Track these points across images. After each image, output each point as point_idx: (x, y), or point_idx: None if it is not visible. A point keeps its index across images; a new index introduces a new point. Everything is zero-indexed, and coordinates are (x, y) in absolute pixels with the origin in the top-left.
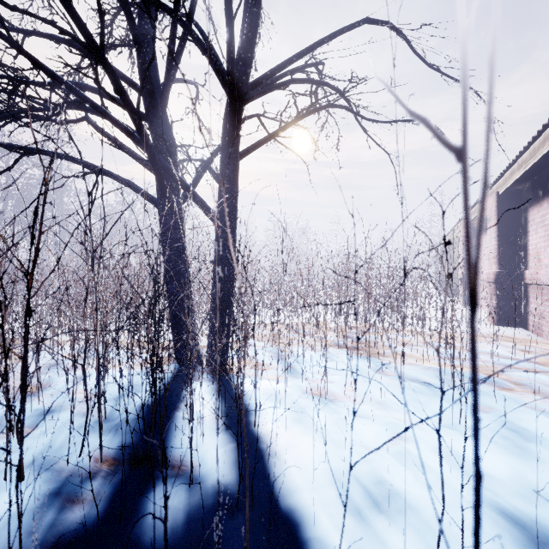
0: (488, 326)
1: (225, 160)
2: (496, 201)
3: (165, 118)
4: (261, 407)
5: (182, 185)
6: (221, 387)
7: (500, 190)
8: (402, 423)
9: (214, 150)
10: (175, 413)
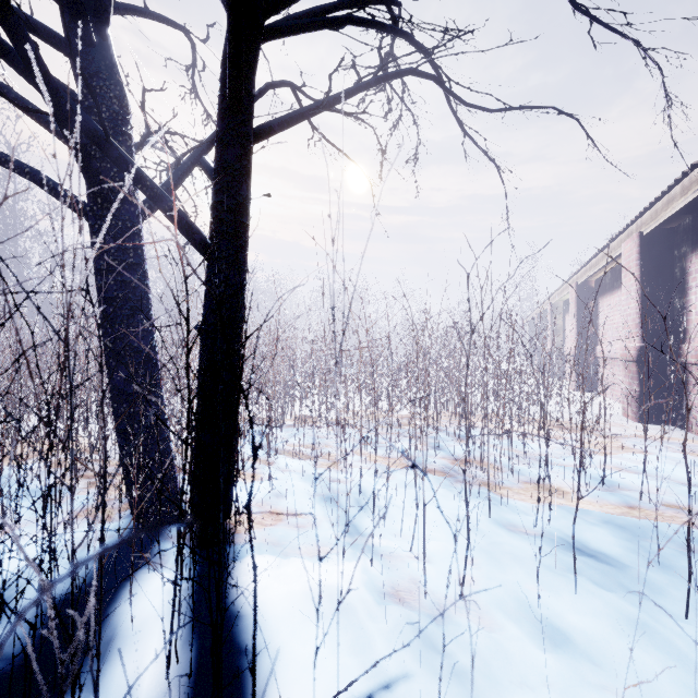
0: (628, 424)
1: (224, 137)
2: (638, 245)
3: (105, 49)
4: (280, 673)
5: (130, 173)
6: (202, 591)
7: (645, 228)
8: None
9: (213, 132)
10: None
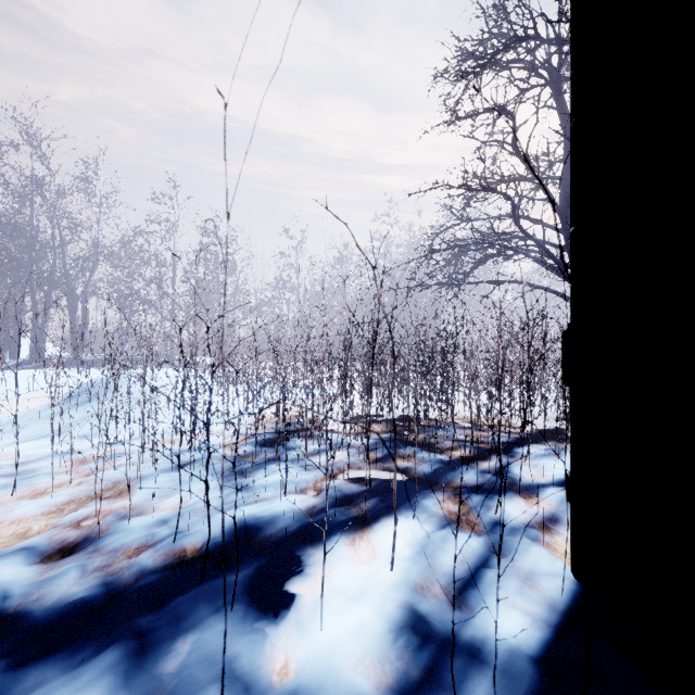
0: None
1: None
2: None
3: None
4: None
5: None
6: None
7: None
8: None
9: None
10: None
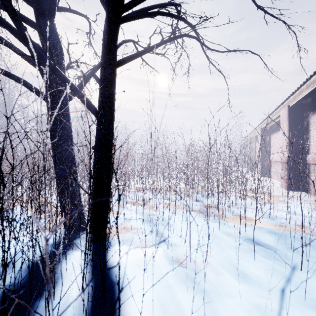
0: (283, 191)
1: (104, 65)
2: (287, 111)
3: (53, 27)
4: (129, 290)
5: (64, 81)
6: (95, 259)
7: (290, 103)
8: (269, 305)
9: (99, 62)
10: (36, 304)
